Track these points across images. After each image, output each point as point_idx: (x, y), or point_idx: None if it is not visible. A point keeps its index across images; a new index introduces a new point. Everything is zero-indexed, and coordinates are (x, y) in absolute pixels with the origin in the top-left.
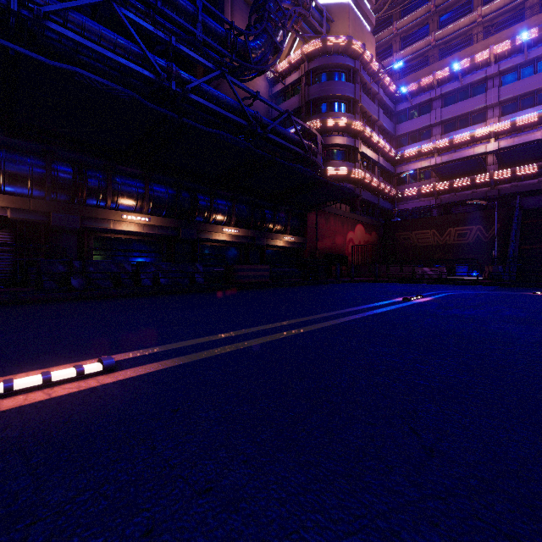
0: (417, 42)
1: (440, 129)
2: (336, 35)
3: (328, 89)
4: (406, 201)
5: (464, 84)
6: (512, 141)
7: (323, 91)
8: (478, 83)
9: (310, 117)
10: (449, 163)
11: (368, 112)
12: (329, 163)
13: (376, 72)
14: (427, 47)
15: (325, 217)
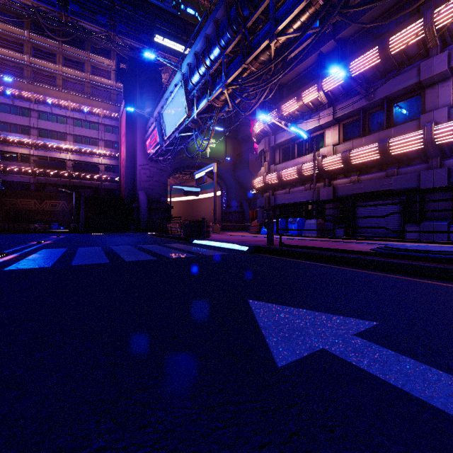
0: (14, 52)
1: (37, 132)
2: None
3: None
4: (8, 174)
5: (54, 112)
6: (80, 158)
7: None
8: (62, 116)
9: None
10: (46, 161)
11: None
12: None
13: None
14: (23, 61)
15: None
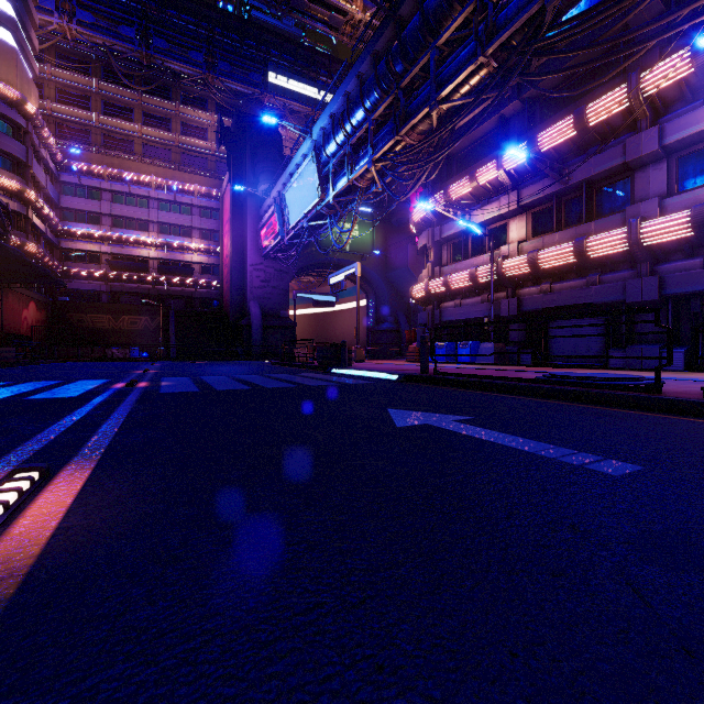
0: (78, 109)
1: (111, 221)
2: (6, 85)
3: None
4: (73, 280)
5: (132, 192)
6: (167, 256)
7: None
8: (143, 197)
9: None
10: (123, 261)
11: (38, 178)
12: None
13: (46, 137)
14: (90, 121)
15: (6, 293)
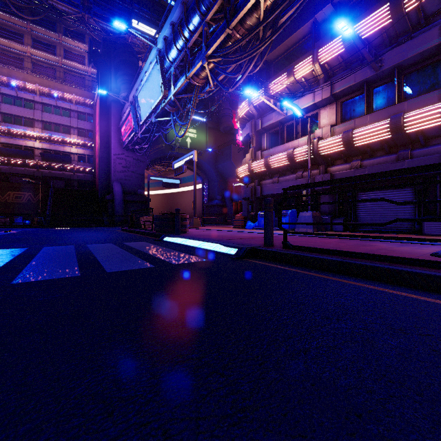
0: None
1: (0, 117)
2: None
3: None
4: None
5: (19, 96)
6: (50, 147)
7: None
8: (29, 101)
9: None
10: (9, 148)
11: None
12: None
13: None
14: None
15: None
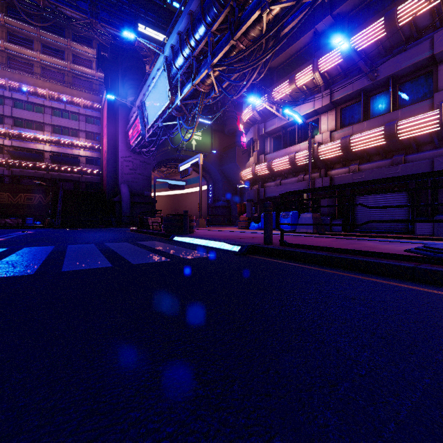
0: None
1: (12, 121)
2: None
3: None
4: None
5: (30, 101)
6: (59, 150)
7: None
8: (39, 105)
9: None
10: (20, 151)
11: None
12: None
13: None
14: None
15: None
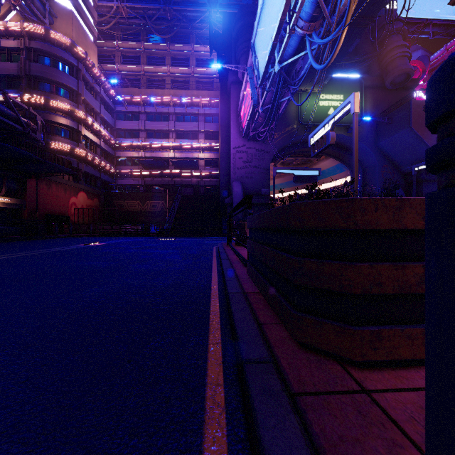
0: (133, 65)
1: (145, 134)
2: (60, 33)
3: (51, 73)
4: (123, 178)
5: (158, 111)
6: (181, 155)
7: (47, 73)
8: (165, 114)
9: (31, 90)
10: (147, 160)
11: (91, 105)
12: (52, 136)
13: (98, 76)
14: (139, 72)
15: (47, 183)
